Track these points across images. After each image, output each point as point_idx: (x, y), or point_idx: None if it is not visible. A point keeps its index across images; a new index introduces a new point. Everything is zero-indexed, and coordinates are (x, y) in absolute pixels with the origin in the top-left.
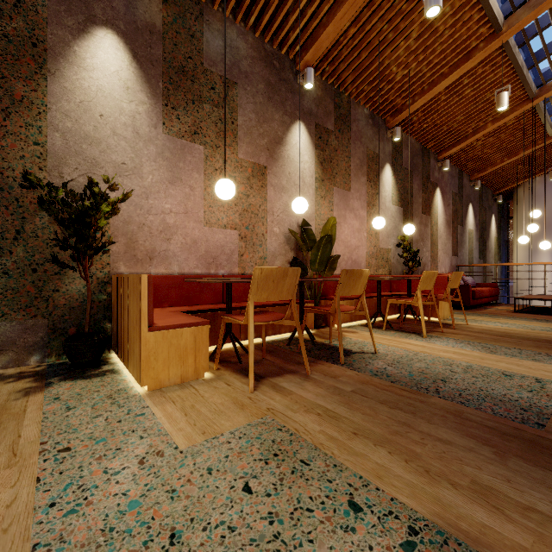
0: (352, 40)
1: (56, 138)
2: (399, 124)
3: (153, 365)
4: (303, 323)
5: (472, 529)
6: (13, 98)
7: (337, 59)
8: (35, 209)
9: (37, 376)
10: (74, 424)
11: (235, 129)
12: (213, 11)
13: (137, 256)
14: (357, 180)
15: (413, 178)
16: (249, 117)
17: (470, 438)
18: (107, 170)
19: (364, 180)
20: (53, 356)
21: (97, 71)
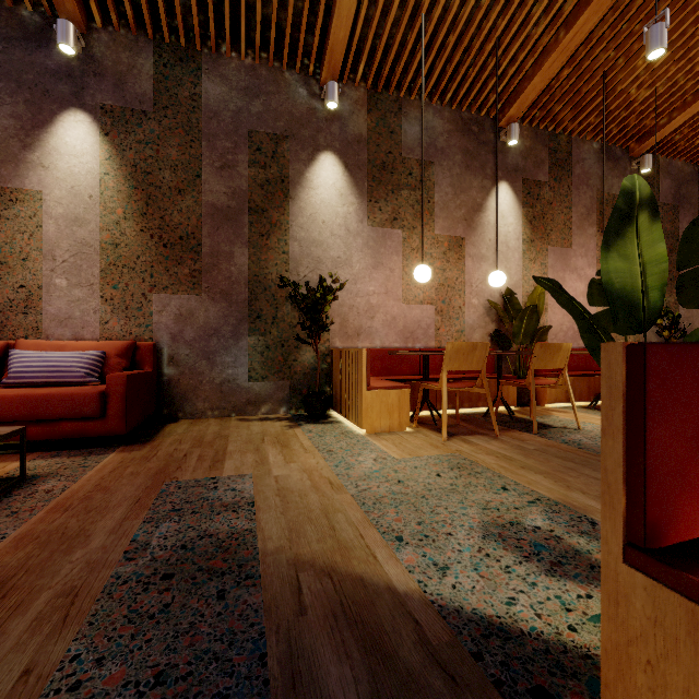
0: (567, 79)
1: (295, 246)
2: (652, 148)
3: (370, 415)
4: (498, 395)
5: (579, 505)
6: (271, 224)
7: (549, 102)
8: (283, 300)
9: (290, 420)
10: (328, 443)
11: (431, 207)
12: (410, 102)
13: (348, 333)
14: (582, 233)
15: (680, 215)
16: (445, 192)
17: None
18: (327, 265)
19: (592, 231)
20: (294, 409)
21: (321, 187)
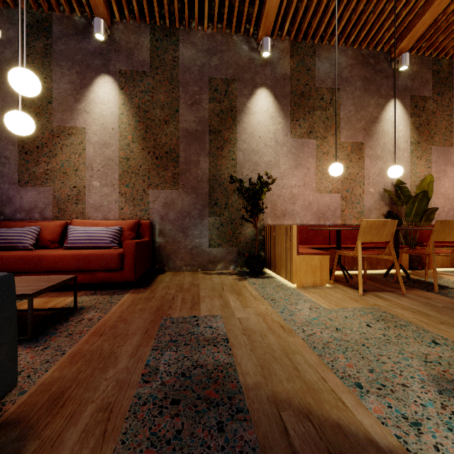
0: (452, 13)
1: (240, 155)
2: None
3: (298, 273)
4: (398, 261)
5: None
6: (224, 140)
7: (435, 33)
8: (232, 192)
9: (237, 274)
10: (270, 293)
11: (338, 122)
12: (322, 46)
13: (277, 214)
14: None
15: None
16: (349, 110)
17: None
18: (262, 167)
19: None
20: (239, 267)
21: (257, 113)
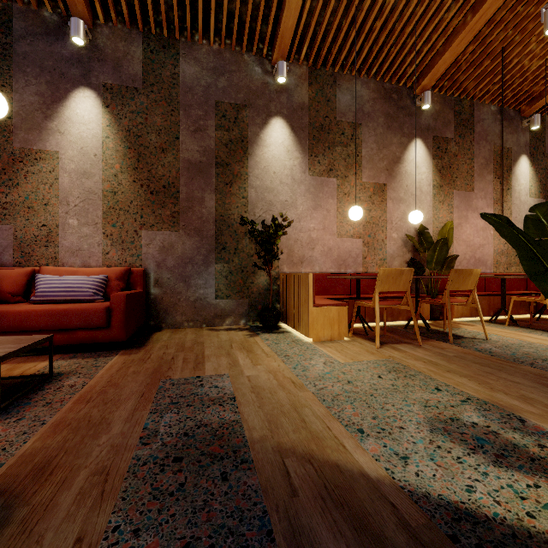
0: (471, 54)
1: (252, 192)
2: (540, 109)
3: (315, 327)
4: (417, 311)
5: (505, 404)
6: (233, 175)
7: (456, 73)
8: (243, 235)
9: (249, 330)
10: (284, 349)
11: (360, 160)
12: (343, 76)
13: (294, 261)
14: (481, 179)
15: None
16: (371, 148)
17: (538, 384)
18: (277, 207)
19: (490, 178)
20: (251, 321)
21: (272, 145)
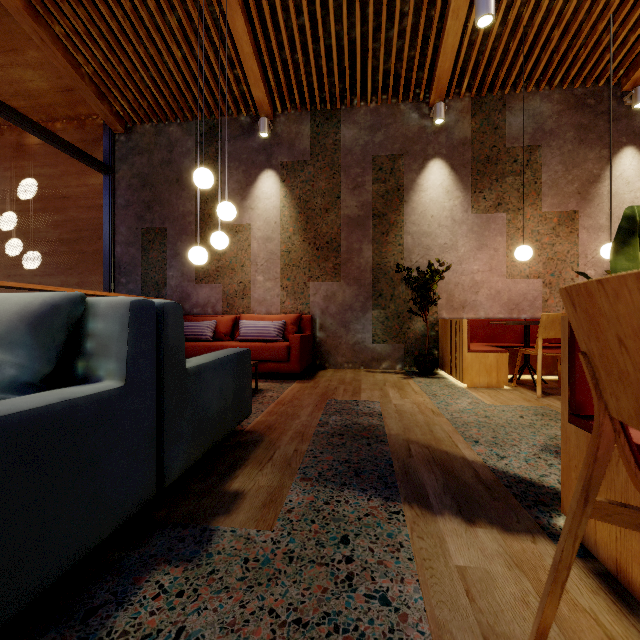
0: None
1: (408, 239)
2: None
3: (469, 372)
4: None
5: None
6: (390, 224)
7: None
8: (399, 282)
9: (404, 374)
10: (434, 390)
11: (538, 187)
12: (515, 96)
13: (454, 306)
14: None
15: None
16: (554, 170)
17: None
18: (435, 251)
19: None
20: (407, 367)
21: (429, 189)
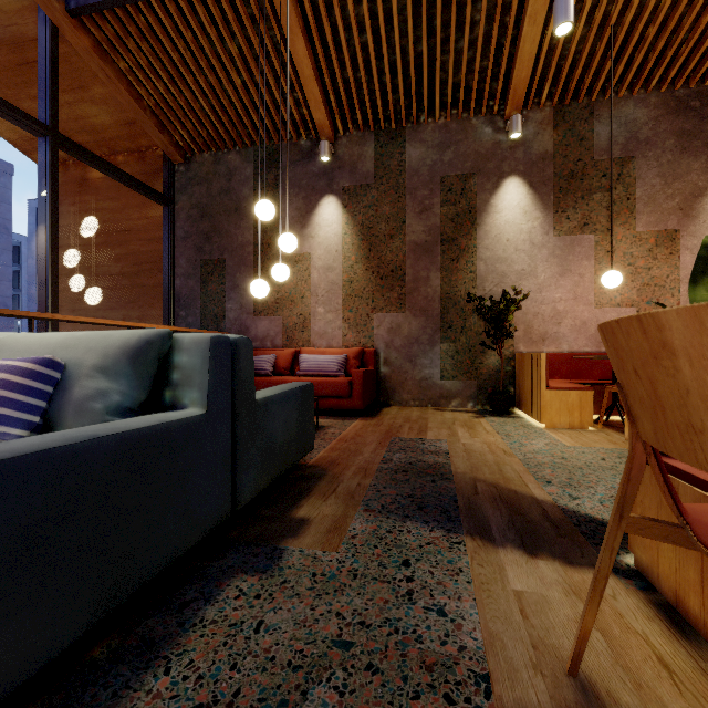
0: None
1: (481, 265)
2: None
3: (548, 411)
4: None
5: None
6: (460, 249)
7: None
8: (470, 312)
9: (476, 413)
10: (508, 430)
11: (632, 204)
12: (604, 102)
13: (532, 339)
14: None
15: None
16: (651, 184)
17: None
18: (511, 278)
19: None
20: (480, 405)
21: (505, 210)
